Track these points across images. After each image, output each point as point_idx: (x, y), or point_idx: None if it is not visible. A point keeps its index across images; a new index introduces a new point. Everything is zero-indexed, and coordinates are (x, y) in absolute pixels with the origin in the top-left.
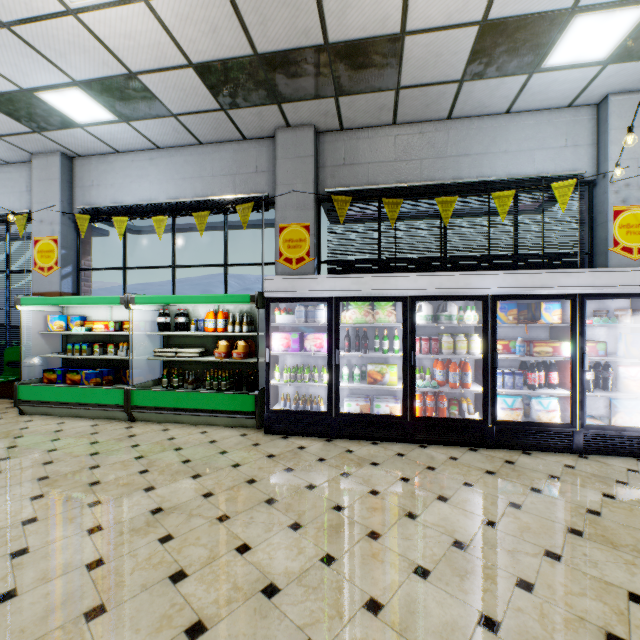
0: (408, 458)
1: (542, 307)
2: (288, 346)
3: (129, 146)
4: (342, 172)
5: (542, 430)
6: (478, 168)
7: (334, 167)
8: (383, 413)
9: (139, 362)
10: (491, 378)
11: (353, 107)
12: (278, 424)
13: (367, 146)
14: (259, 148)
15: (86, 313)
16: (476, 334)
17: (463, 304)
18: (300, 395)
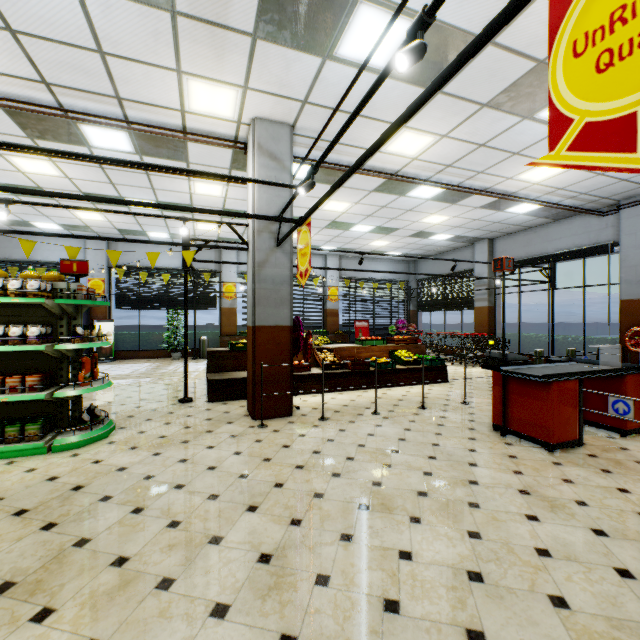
0: None
1: None
2: None
3: None
4: None
5: None
6: (36, 255)
7: None
8: None
9: None
10: None
11: None
12: None
13: None
14: None
15: None
16: None
17: None
18: None
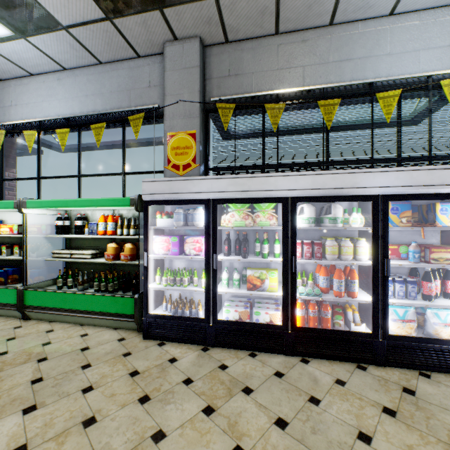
0: (287, 381)
1: (438, 208)
2: (168, 249)
3: (38, 67)
4: (227, 83)
5: (442, 348)
6: (361, 72)
7: (220, 78)
8: (263, 321)
9: (46, 262)
10: (382, 287)
11: (235, 11)
12: (156, 329)
13: (251, 56)
14: (152, 64)
15: (3, 217)
16: (363, 238)
17: (347, 207)
18: (185, 296)
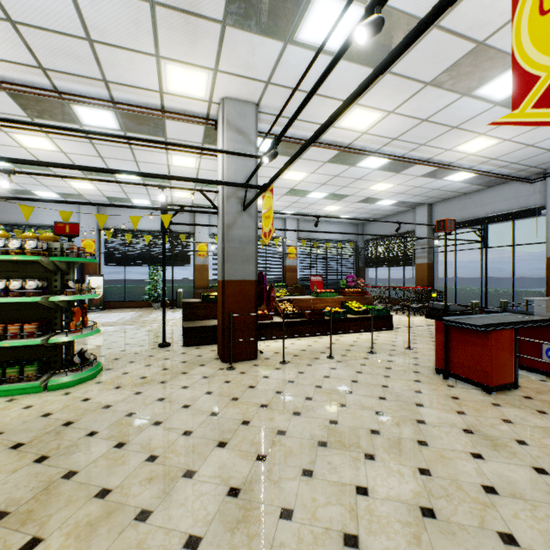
0: None
1: None
2: None
3: None
4: None
5: None
6: (37, 219)
7: None
8: None
9: None
10: None
11: None
12: None
13: None
14: None
15: None
16: None
17: None
18: None
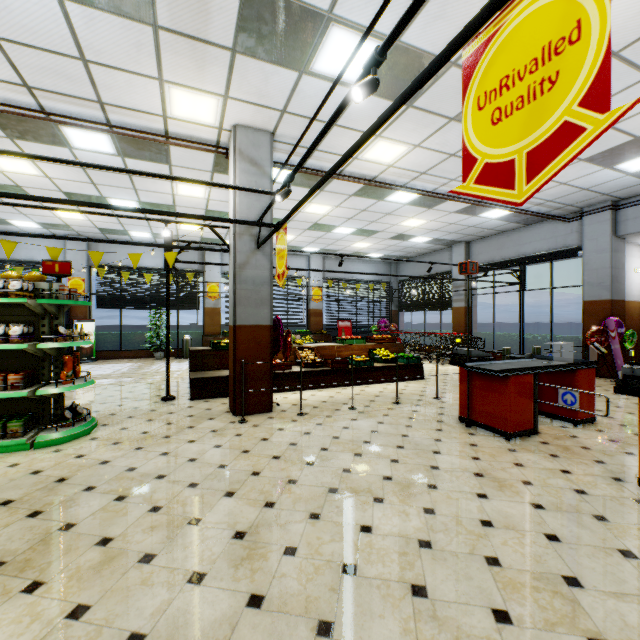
0: None
1: None
2: None
3: None
4: None
5: None
6: (13, 253)
7: None
8: None
9: None
10: None
11: None
12: None
13: None
14: None
15: None
16: None
17: None
18: None
